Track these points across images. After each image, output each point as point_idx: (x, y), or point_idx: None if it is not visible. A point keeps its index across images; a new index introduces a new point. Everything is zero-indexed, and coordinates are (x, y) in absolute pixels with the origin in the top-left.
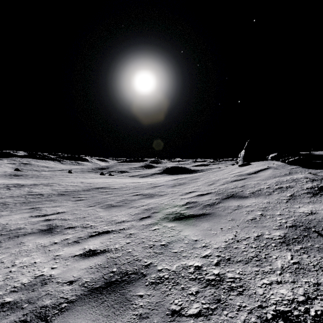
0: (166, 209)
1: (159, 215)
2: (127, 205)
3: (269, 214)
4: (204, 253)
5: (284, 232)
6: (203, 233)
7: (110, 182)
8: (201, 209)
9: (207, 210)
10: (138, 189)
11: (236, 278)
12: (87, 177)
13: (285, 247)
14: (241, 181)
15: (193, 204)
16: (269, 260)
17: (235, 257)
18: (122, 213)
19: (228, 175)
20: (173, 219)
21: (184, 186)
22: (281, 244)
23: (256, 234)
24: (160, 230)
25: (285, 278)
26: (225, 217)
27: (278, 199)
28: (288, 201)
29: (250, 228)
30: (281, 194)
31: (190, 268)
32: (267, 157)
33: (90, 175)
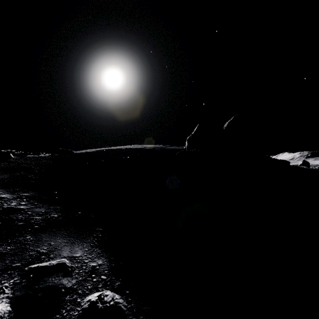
0: None
1: None
2: None
3: None
4: None
5: None
6: None
7: None
8: None
9: None
10: None
11: None
12: None
13: None
14: None
15: None
16: None
17: None
18: None
19: None
20: None
21: None
22: None
23: None
24: None
25: None
26: None
27: None
28: None
29: None
30: None
31: None
32: None
33: None
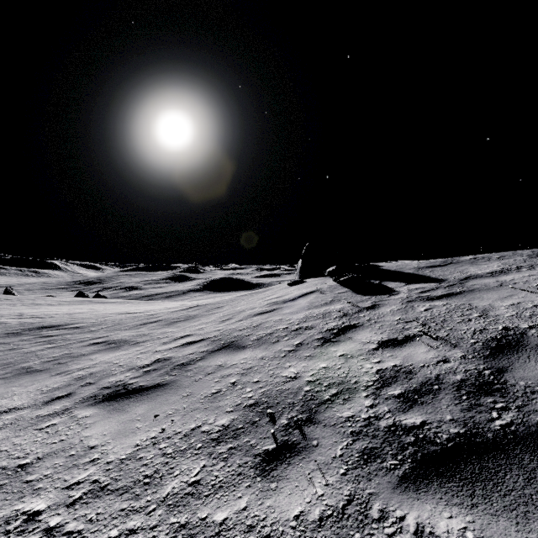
0: (112, 375)
1: (89, 390)
2: (58, 367)
3: (243, 382)
4: (77, 478)
5: (233, 418)
6: (120, 429)
7: (82, 313)
8: (164, 374)
9: (170, 375)
10: (114, 329)
11: (73, 534)
12: (41, 303)
13: (211, 448)
14: (265, 316)
15: (160, 364)
16: (163, 481)
17: (119, 481)
18: (30, 388)
19: (260, 303)
20: (102, 399)
21: (188, 324)
22: (212, 442)
23: (195, 424)
24: (53, 429)
25: (149, 521)
26: (183, 390)
27: (278, 351)
28: (287, 354)
29: (196, 413)
30: (290, 340)
31: (19, 519)
32: (325, 271)
33: (50, 299)
